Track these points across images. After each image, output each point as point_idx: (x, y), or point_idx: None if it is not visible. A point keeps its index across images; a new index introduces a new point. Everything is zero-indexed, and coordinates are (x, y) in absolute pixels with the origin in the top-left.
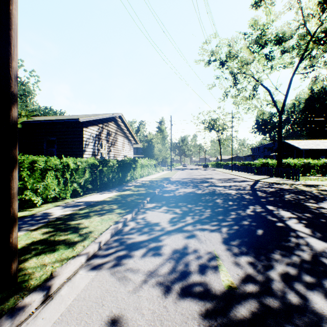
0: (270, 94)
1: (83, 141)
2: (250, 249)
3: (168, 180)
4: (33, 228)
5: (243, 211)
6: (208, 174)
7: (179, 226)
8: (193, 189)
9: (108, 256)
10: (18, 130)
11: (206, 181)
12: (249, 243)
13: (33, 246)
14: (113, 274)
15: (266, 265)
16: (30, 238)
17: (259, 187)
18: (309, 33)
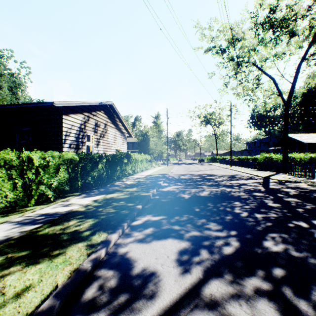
0: (274, 83)
1: (62, 132)
2: None
3: (165, 176)
4: None
5: (287, 234)
6: (207, 170)
7: (192, 282)
8: (197, 189)
9: None
10: None
11: (207, 178)
12: None
13: None
14: None
15: None
16: None
17: (275, 187)
18: None
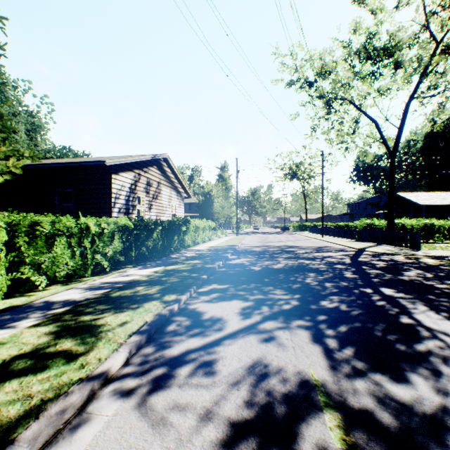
0: (377, 128)
1: (112, 194)
2: (367, 365)
3: (234, 248)
4: (27, 325)
5: (347, 297)
6: (289, 241)
7: (251, 323)
8: (270, 262)
9: (138, 377)
10: (18, 177)
11: (287, 250)
12: (364, 353)
13: (20, 358)
14: (144, 412)
15: (399, 396)
16: (17, 344)
17: (364, 260)
18: (435, 40)
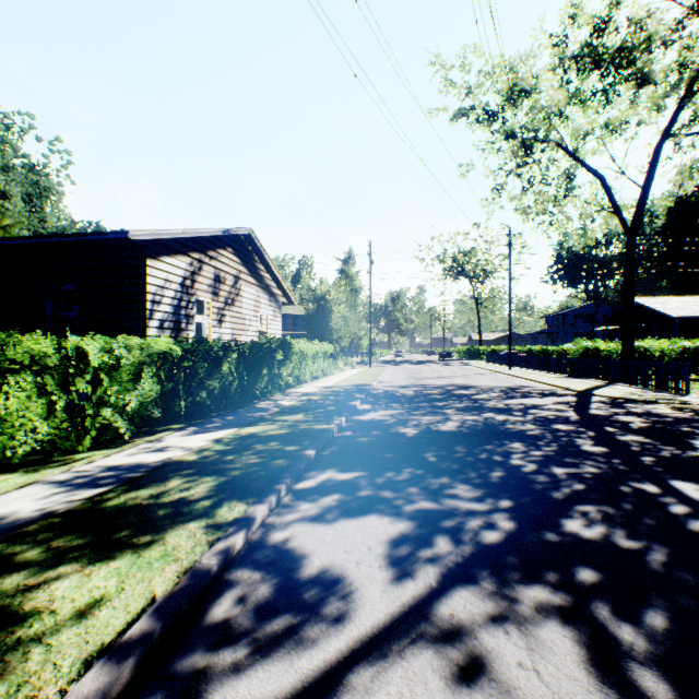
0: (604, 187)
1: (145, 294)
2: None
3: (366, 390)
4: None
5: (614, 507)
6: (457, 376)
7: (416, 595)
8: (433, 418)
9: None
10: None
11: (457, 393)
12: None
13: None
14: None
15: None
16: None
17: (602, 413)
18: None
